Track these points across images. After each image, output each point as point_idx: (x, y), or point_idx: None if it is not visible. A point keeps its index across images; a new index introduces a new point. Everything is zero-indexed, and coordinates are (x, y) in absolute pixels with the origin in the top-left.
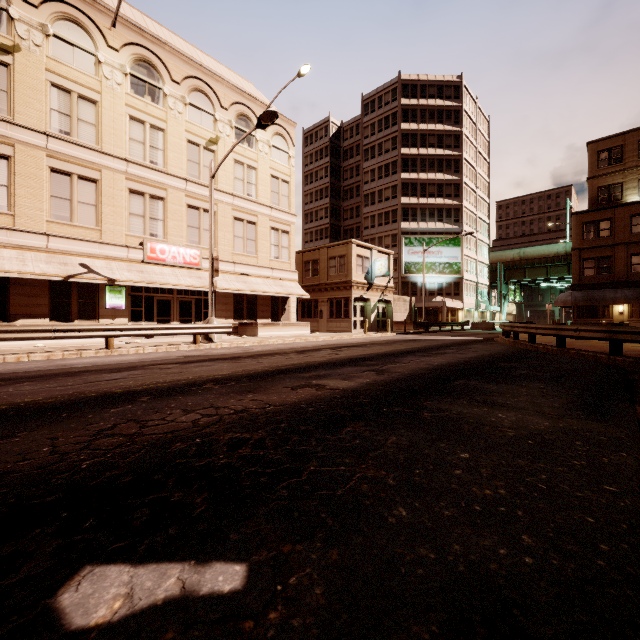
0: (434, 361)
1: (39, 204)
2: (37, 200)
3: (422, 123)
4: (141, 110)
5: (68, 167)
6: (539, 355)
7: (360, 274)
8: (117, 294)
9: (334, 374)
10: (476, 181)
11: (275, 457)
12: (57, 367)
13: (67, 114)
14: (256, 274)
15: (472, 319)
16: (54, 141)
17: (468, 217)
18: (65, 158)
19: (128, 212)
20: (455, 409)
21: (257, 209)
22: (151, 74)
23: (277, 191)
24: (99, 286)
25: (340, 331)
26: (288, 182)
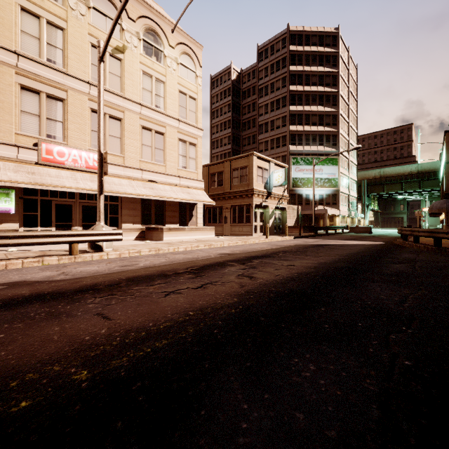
0: None
1: None
2: None
3: (306, 66)
4: (35, 3)
5: None
6: None
7: (260, 184)
8: (3, 197)
9: None
10: (348, 114)
11: None
12: None
13: None
14: (164, 181)
15: (345, 224)
16: None
17: (343, 142)
18: None
19: (19, 109)
20: None
21: (165, 120)
22: None
23: (185, 106)
24: None
25: (242, 235)
26: (195, 99)
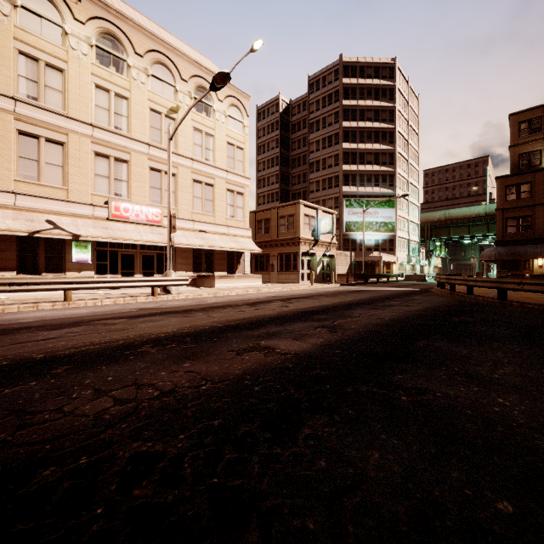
0: (384, 315)
1: (7, 164)
2: (5, 160)
3: (361, 100)
4: (106, 79)
5: (35, 130)
6: (484, 308)
7: (307, 231)
8: (83, 249)
9: (285, 332)
10: (408, 151)
11: (189, 513)
12: (0, 322)
13: (34, 80)
14: (213, 231)
15: (404, 271)
16: (22, 105)
17: (401, 182)
18: (33, 122)
19: (94, 173)
20: (437, 389)
21: (214, 172)
22: (115, 46)
23: (232, 156)
24: (66, 241)
25: (289, 282)
26: (242, 149)
